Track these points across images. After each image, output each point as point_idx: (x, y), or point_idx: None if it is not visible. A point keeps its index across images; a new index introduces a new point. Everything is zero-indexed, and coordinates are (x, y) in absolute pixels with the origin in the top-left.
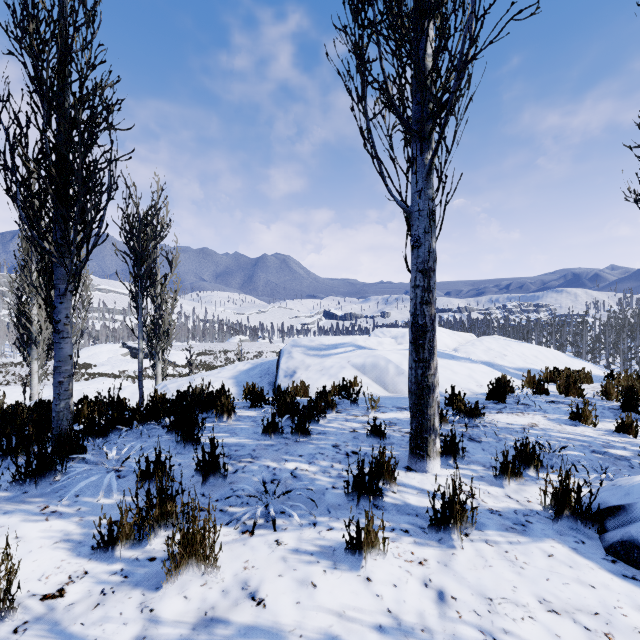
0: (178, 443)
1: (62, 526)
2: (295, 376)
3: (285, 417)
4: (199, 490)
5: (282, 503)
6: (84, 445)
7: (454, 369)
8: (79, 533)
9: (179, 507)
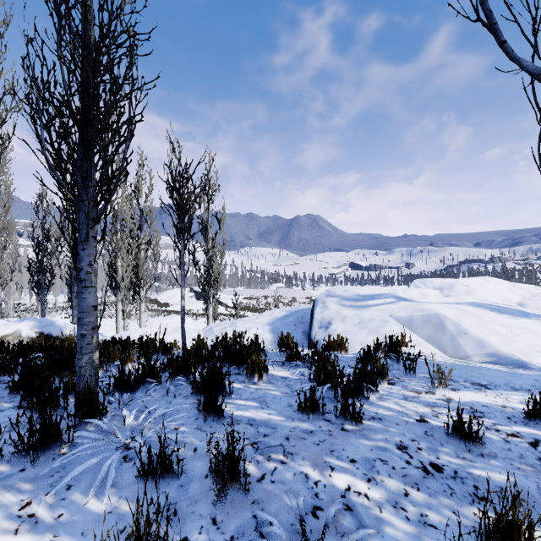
0: (200, 412)
1: None
2: (330, 328)
3: (325, 387)
4: (210, 508)
5: None
6: (104, 405)
7: (536, 331)
8: None
9: None
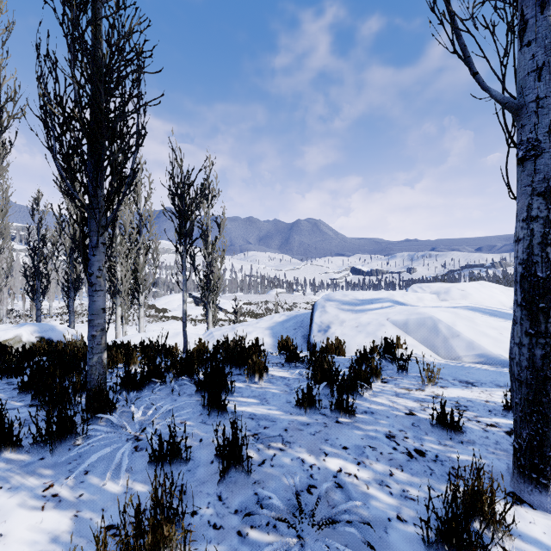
0: (204, 408)
1: (53, 523)
2: (329, 331)
3: (322, 385)
4: (216, 487)
5: (323, 537)
6: (114, 402)
7: None
8: (65, 541)
9: (188, 514)
